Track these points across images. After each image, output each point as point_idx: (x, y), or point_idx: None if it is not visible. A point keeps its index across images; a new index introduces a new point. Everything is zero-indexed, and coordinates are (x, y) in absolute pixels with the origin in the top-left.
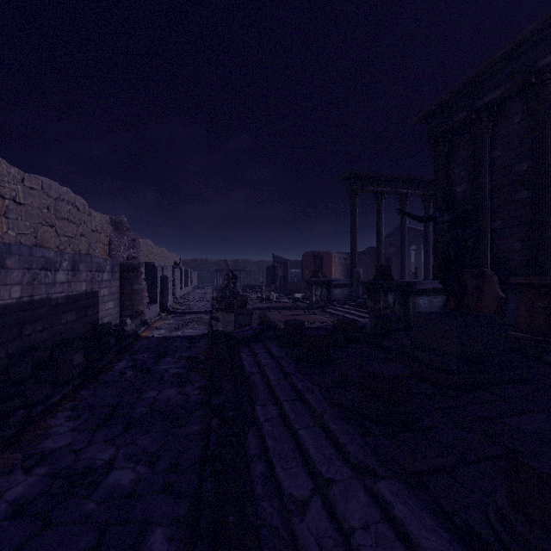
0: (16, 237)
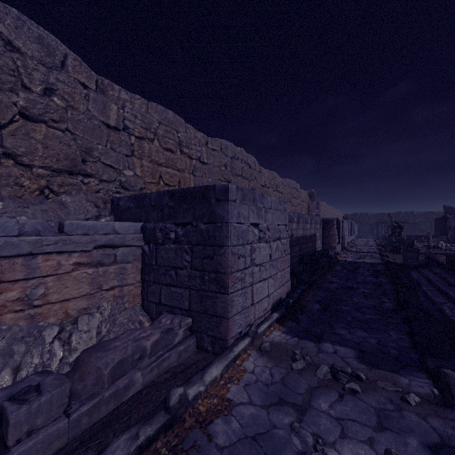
0: None
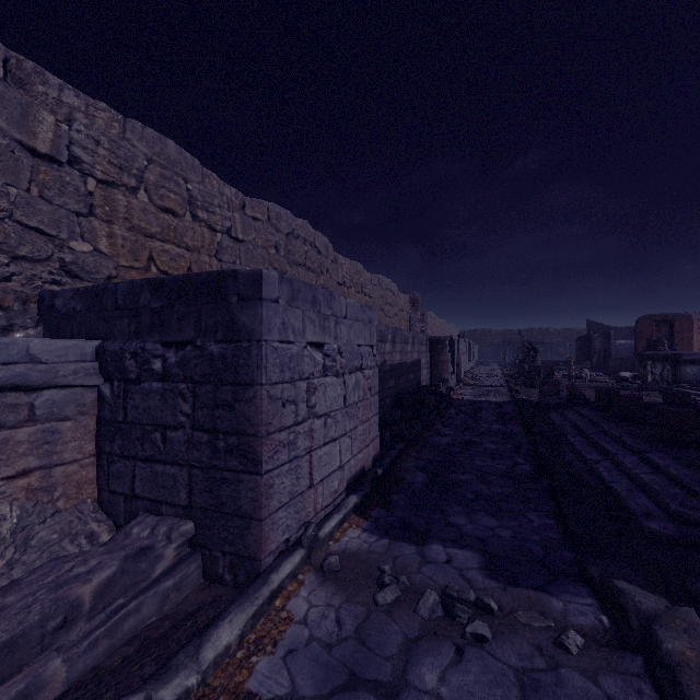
0: None
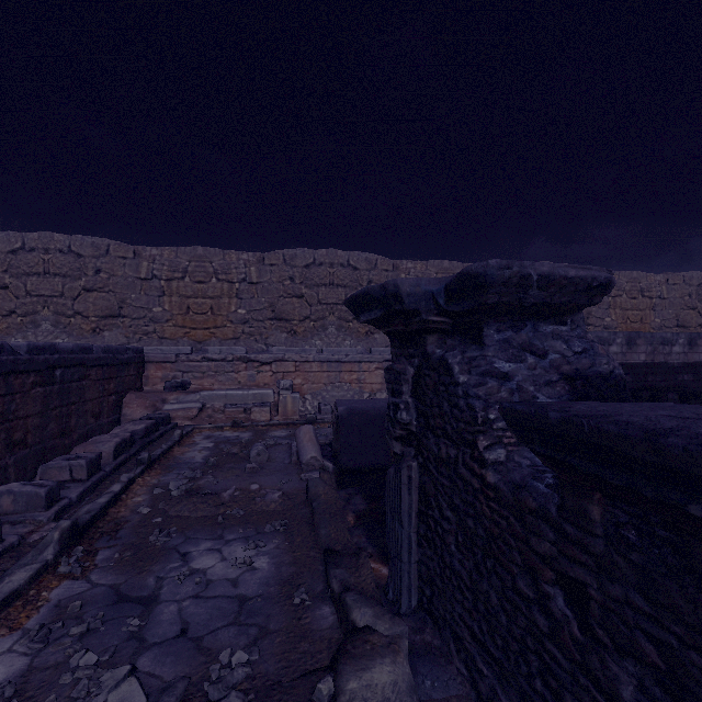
0: (661, 322)
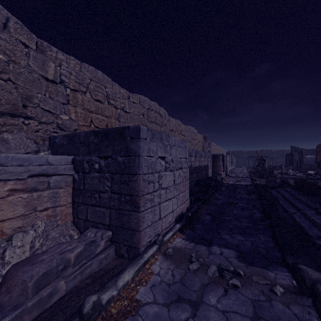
0: None
